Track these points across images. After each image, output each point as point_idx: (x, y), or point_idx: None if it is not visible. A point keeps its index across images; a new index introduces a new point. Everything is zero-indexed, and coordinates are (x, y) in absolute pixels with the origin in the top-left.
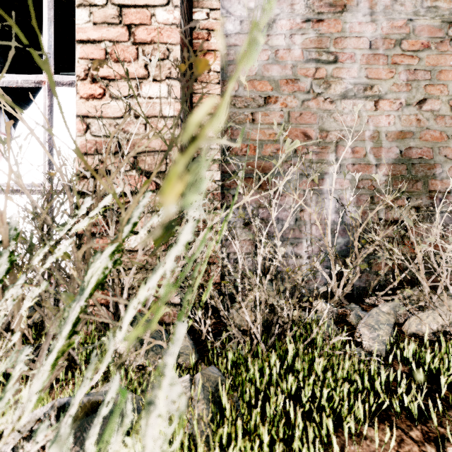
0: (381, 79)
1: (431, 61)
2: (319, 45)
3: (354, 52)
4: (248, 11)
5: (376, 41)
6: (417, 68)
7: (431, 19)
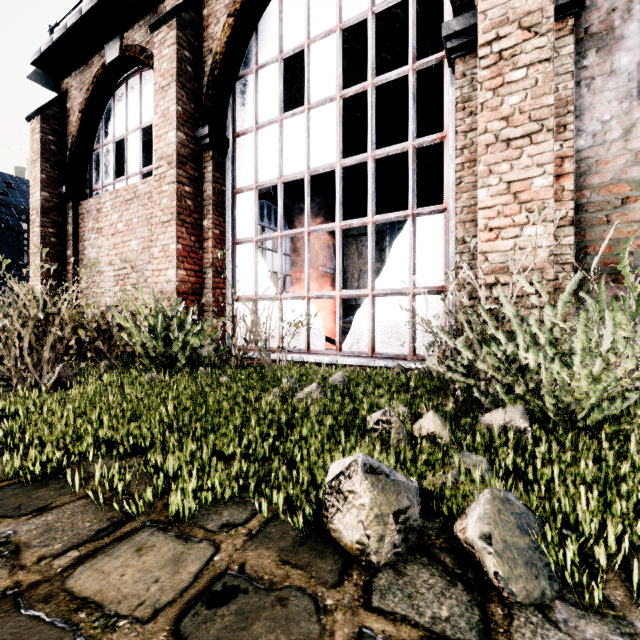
0: None
1: None
2: None
3: None
4: (602, 124)
5: None
6: None
7: None
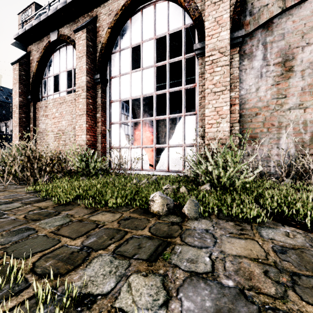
0: (307, 101)
1: None
2: (278, 92)
3: (294, 93)
4: (249, 86)
5: (304, 87)
6: None
7: None
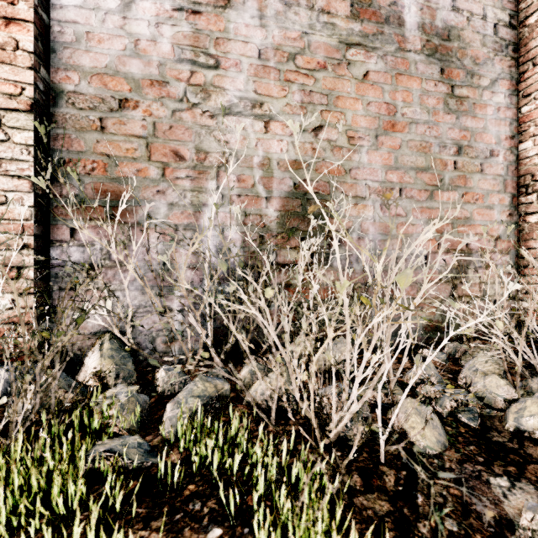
0: (272, 96)
1: (328, 84)
2: (196, 43)
3: (240, 59)
4: None
5: (267, 50)
6: (312, 89)
7: (328, 37)
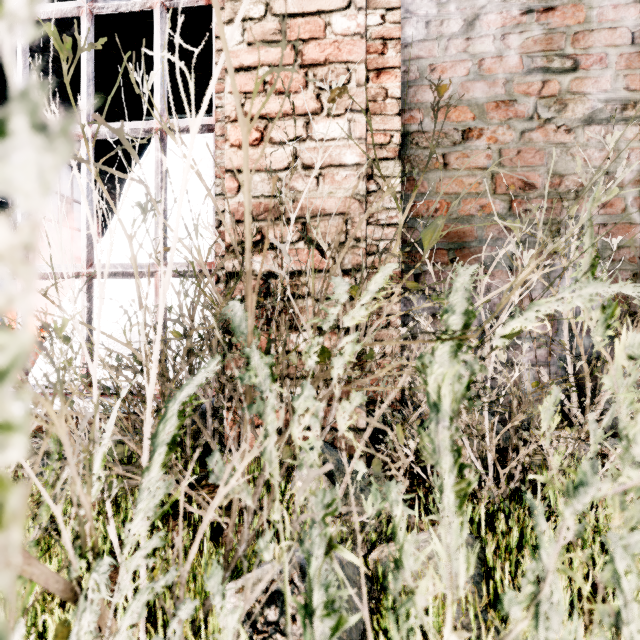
0: None
1: None
2: (548, 46)
3: (605, 52)
4: (438, 7)
5: None
6: None
7: None
